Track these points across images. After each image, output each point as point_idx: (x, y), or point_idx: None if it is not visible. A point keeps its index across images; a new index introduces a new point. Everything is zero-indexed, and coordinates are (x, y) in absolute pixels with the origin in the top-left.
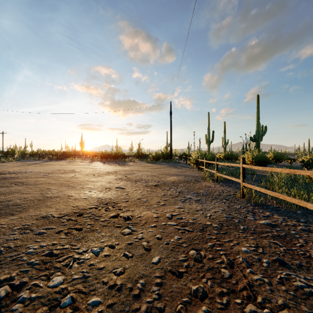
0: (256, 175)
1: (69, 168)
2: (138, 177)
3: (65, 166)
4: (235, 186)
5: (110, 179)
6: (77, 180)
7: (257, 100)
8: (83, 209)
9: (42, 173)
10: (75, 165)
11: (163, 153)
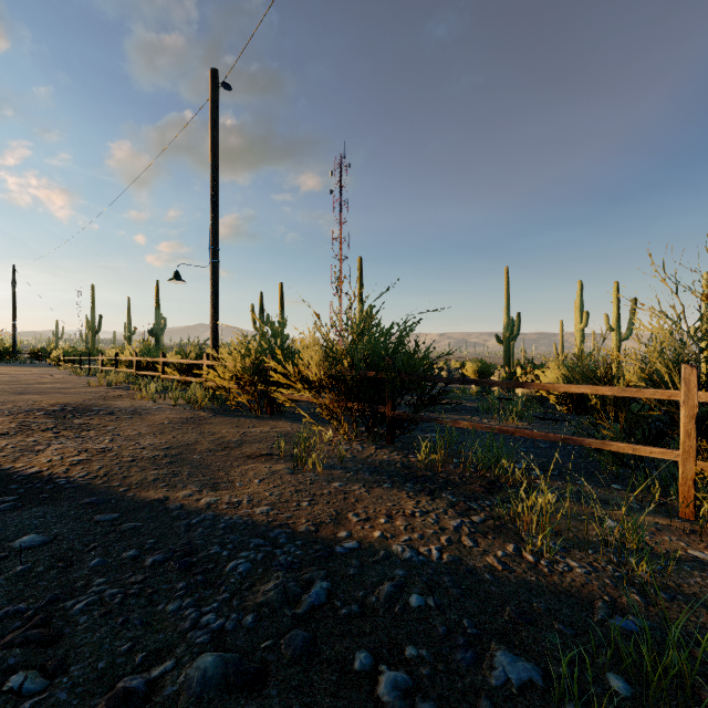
0: None
1: None
2: None
3: None
4: None
5: None
6: None
7: (156, 286)
8: None
9: None
10: None
11: None
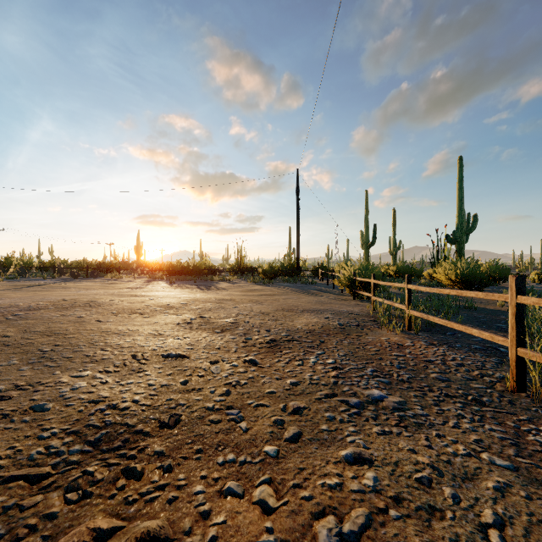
0: (477, 311)
1: (89, 297)
2: (231, 317)
3: (91, 290)
4: (459, 342)
5: (162, 326)
6: (75, 331)
7: (458, 165)
8: None
9: (14, 310)
10: (112, 289)
11: (283, 266)
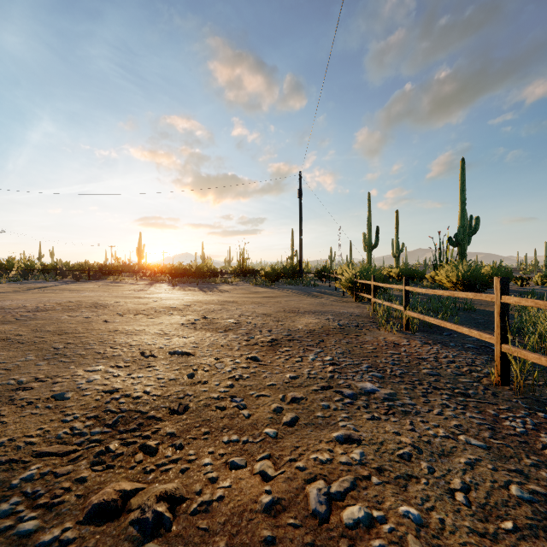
0: (475, 313)
1: (94, 299)
2: (234, 318)
3: (95, 292)
4: (454, 341)
5: (167, 326)
6: (84, 330)
7: (460, 168)
8: (12, 461)
9: (23, 311)
10: (115, 291)
11: (285, 268)
